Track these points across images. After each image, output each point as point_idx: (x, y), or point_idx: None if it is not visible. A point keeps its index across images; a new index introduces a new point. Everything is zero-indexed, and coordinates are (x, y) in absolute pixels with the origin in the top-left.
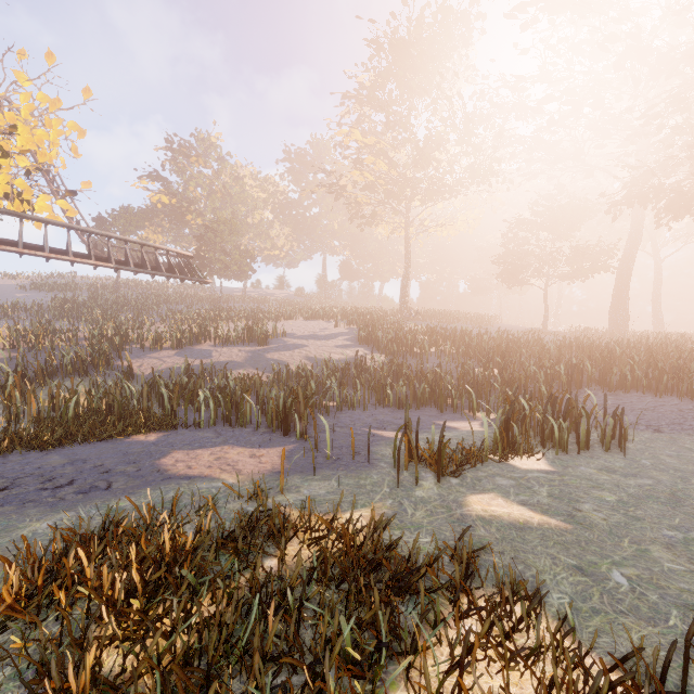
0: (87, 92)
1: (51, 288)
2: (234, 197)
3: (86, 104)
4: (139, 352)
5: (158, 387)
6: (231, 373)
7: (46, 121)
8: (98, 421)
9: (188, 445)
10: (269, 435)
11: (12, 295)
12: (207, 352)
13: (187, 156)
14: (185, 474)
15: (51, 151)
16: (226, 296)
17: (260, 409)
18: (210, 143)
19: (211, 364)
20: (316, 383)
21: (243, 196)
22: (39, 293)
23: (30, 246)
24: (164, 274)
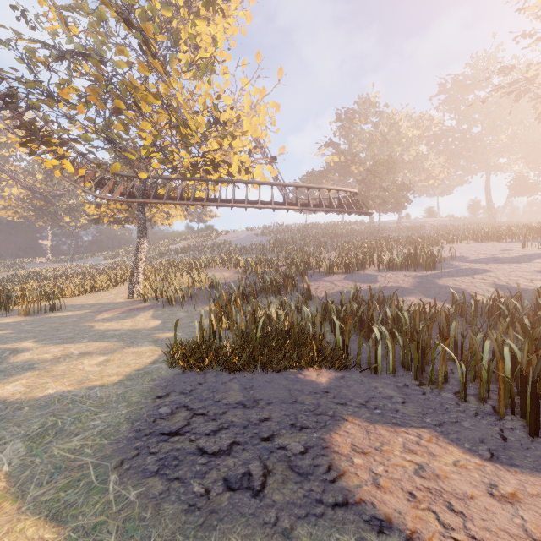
0: (280, 72)
1: (270, 234)
2: (390, 141)
3: (279, 83)
4: (316, 276)
5: (330, 312)
6: (403, 302)
7: (257, 108)
8: (278, 343)
9: (365, 407)
10: (493, 421)
11: (252, 240)
12: (372, 277)
13: (351, 120)
14: (371, 503)
15: (262, 132)
16: (382, 228)
17: (463, 365)
18: (369, 103)
19: (379, 290)
20: (531, 324)
21: (398, 138)
22: (264, 237)
23: (251, 202)
24: (335, 210)
